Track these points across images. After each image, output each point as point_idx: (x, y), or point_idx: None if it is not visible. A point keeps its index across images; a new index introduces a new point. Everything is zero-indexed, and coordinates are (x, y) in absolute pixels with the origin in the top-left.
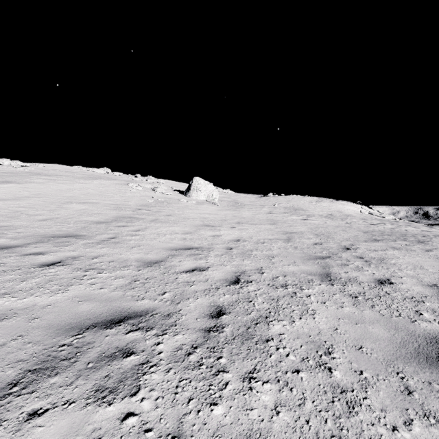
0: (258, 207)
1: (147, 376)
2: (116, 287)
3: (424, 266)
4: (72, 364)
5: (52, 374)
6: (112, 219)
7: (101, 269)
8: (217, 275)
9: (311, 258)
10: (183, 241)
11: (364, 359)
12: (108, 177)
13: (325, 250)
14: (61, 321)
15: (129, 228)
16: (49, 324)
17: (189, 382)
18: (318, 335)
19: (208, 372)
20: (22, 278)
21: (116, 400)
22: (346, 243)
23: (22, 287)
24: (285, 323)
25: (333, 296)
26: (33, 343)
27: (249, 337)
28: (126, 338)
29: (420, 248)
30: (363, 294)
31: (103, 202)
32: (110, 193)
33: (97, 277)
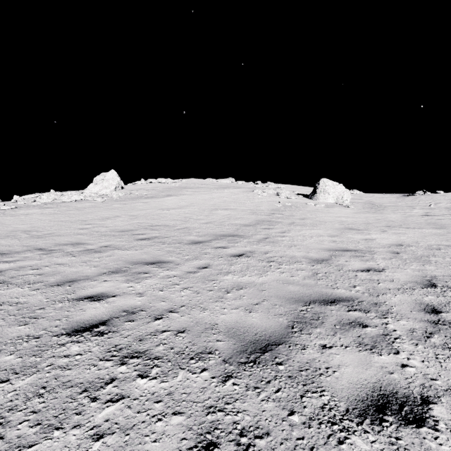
0: (405, 208)
1: (398, 344)
2: (304, 276)
3: None
4: (322, 323)
5: (313, 327)
6: (254, 223)
7: (280, 262)
8: (400, 277)
9: None
10: (334, 243)
11: None
12: (234, 186)
13: None
14: (284, 295)
15: (273, 230)
16: (276, 295)
17: (447, 357)
18: None
19: None
20: (229, 263)
21: (383, 353)
22: None
23: (234, 269)
24: None
25: None
26: (279, 306)
27: None
28: (350, 314)
29: None
30: None
31: (239, 208)
32: (241, 200)
33: (281, 267)
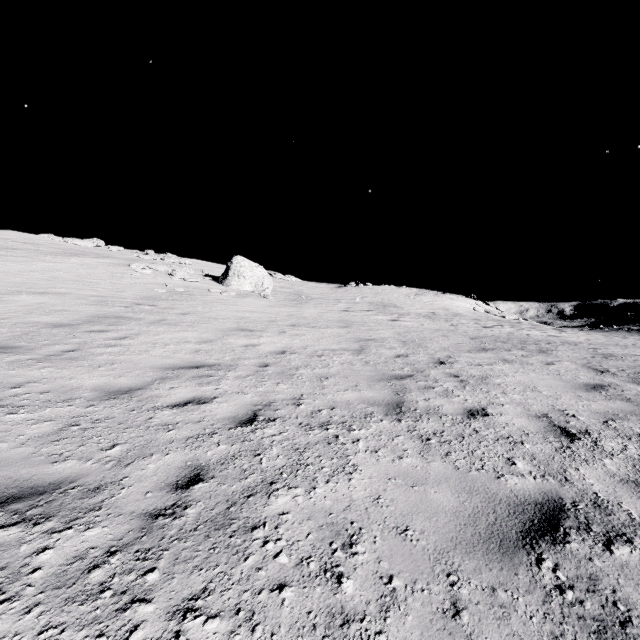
0: (331, 302)
1: None
2: (29, 438)
3: (539, 387)
4: None
5: None
6: (84, 320)
7: (18, 407)
8: (223, 410)
9: (384, 378)
10: (193, 354)
11: (403, 552)
12: (99, 253)
13: (409, 365)
14: None
15: (108, 334)
16: None
17: (60, 632)
18: (345, 510)
19: (112, 604)
20: None
21: None
22: (441, 354)
23: None
24: (299, 492)
25: (394, 440)
26: None
27: (224, 523)
28: None
29: (540, 360)
30: (441, 434)
31: (78, 292)
32: (94, 278)
33: (0, 421)
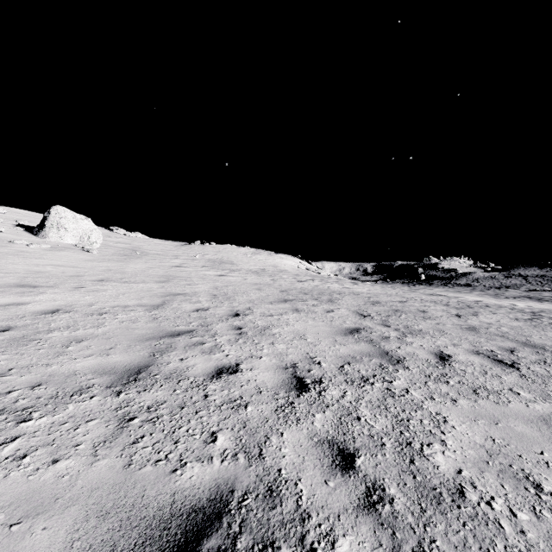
0: (167, 258)
1: None
2: None
3: (308, 334)
4: None
5: None
6: None
7: None
8: None
9: (157, 336)
10: None
11: None
12: None
13: (201, 319)
14: None
15: None
16: None
17: None
18: None
19: None
20: None
21: None
22: (243, 306)
23: None
24: None
25: (79, 428)
26: None
27: None
28: None
29: (324, 309)
30: (156, 408)
31: None
32: None
33: None
